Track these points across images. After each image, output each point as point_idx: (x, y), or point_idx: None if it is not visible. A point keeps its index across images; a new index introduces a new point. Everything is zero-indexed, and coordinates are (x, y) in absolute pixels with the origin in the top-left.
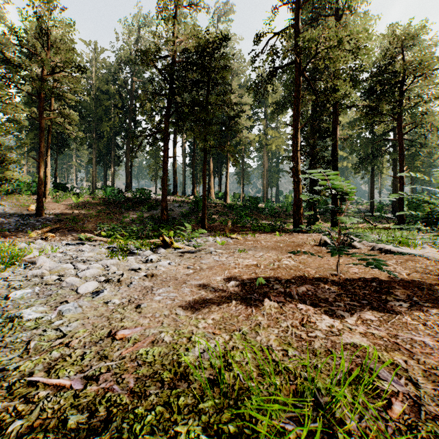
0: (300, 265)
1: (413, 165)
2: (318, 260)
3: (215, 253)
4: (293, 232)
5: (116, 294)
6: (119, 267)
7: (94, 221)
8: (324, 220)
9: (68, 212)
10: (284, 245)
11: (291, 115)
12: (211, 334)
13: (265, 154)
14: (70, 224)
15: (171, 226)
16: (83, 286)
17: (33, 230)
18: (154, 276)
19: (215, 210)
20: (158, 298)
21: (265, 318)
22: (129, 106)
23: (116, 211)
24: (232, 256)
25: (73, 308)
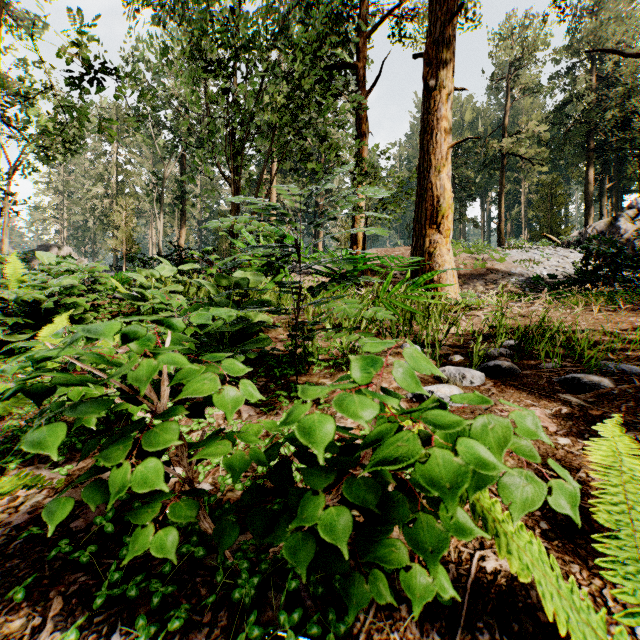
0: None
1: None
2: None
3: None
4: None
5: None
6: None
7: None
8: None
9: None
10: None
11: None
12: None
13: None
14: None
15: None
16: None
17: None
18: None
19: None
20: None
21: None
22: None
23: None
24: None
25: None
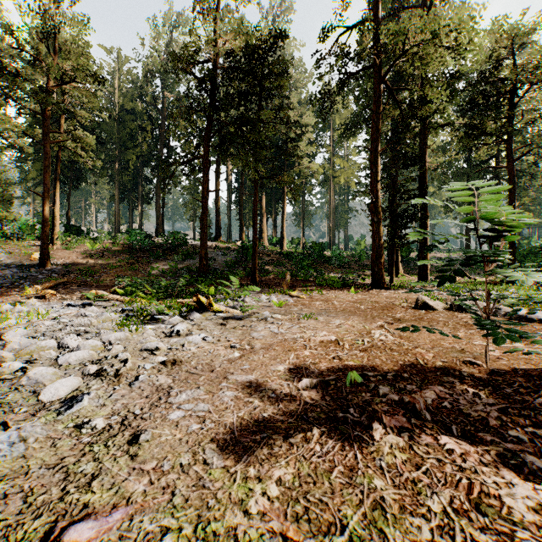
0: (402, 341)
1: (519, 202)
2: (427, 334)
3: (272, 320)
4: (372, 288)
5: (105, 404)
6: (127, 345)
7: (113, 274)
8: (407, 272)
9: (81, 262)
10: (366, 308)
11: (366, 139)
12: (279, 539)
13: (331, 189)
14: (83, 277)
15: (213, 280)
16: (50, 387)
17: (34, 285)
18: (177, 363)
19: (268, 259)
20: (175, 416)
21: (388, 480)
22: (161, 129)
23: (142, 261)
24: (296, 325)
25: (7, 445)
